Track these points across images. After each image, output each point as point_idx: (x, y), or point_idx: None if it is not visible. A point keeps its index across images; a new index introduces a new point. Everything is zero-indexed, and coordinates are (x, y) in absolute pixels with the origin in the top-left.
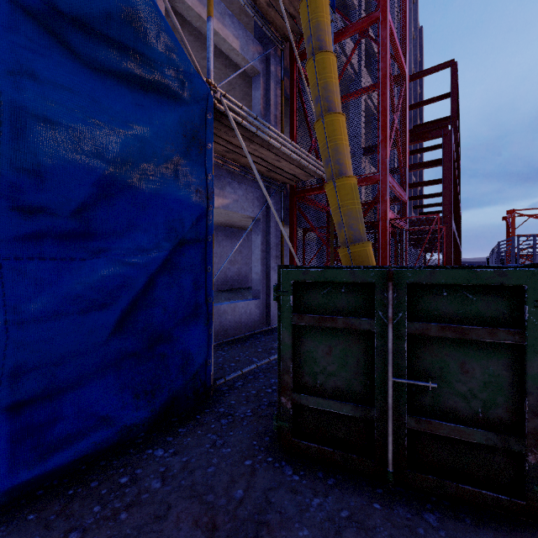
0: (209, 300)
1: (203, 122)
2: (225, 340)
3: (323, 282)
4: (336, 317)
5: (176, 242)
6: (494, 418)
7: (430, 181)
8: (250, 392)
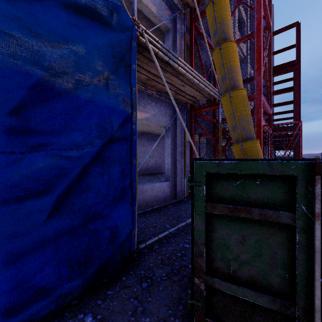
0: (133, 185)
1: (129, 48)
2: (146, 209)
3: (236, 174)
4: (251, 208)
5: (107, 140)
6: None
7: (281, 103)
8: (165, 256)
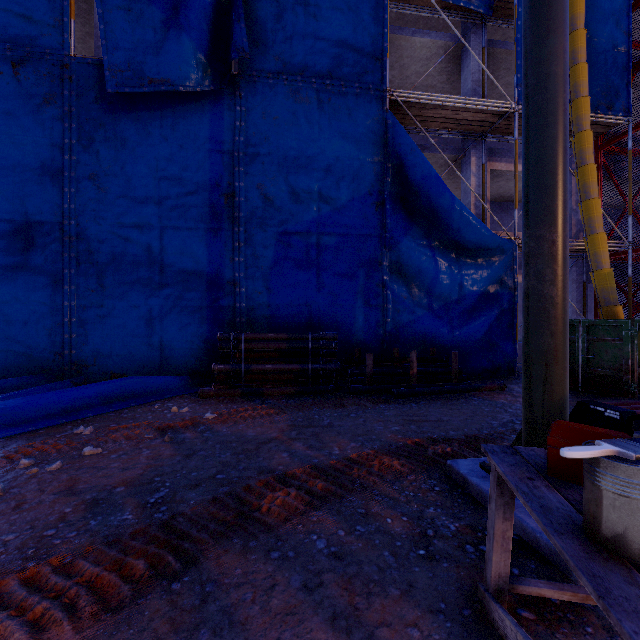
0: (515, 333)
1: (512, 258)
2: None
3: None
4: None
5: (500, 310)
6: (615, 367)
7: None
8: None
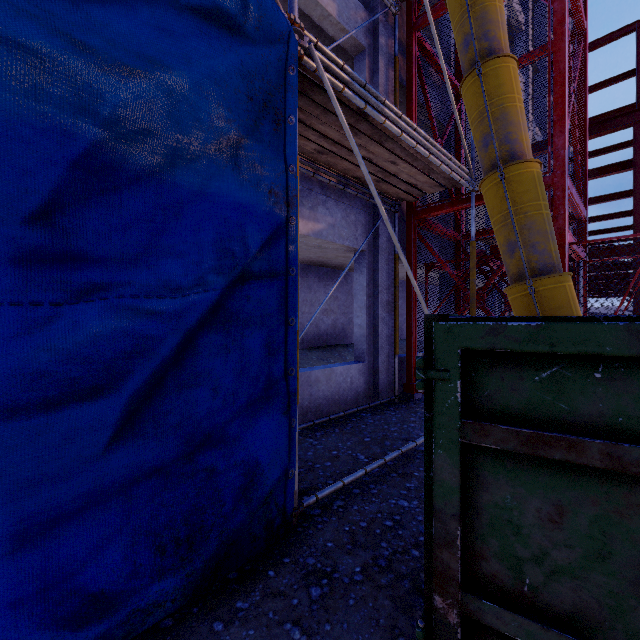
0: (291, 372)
1: (281, 80)
2: (317, 420)
3: (539, 354)
4: (581, 439)
5: (235, 276)
6: None
7: (602, 196)
8: (358, 525)
